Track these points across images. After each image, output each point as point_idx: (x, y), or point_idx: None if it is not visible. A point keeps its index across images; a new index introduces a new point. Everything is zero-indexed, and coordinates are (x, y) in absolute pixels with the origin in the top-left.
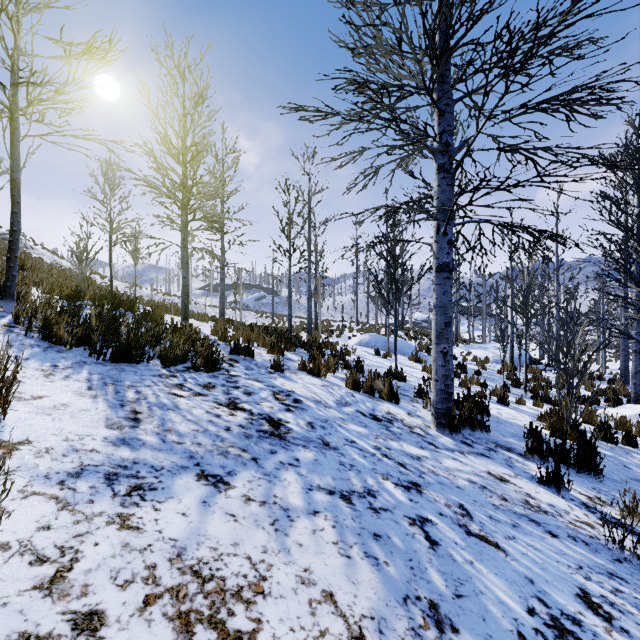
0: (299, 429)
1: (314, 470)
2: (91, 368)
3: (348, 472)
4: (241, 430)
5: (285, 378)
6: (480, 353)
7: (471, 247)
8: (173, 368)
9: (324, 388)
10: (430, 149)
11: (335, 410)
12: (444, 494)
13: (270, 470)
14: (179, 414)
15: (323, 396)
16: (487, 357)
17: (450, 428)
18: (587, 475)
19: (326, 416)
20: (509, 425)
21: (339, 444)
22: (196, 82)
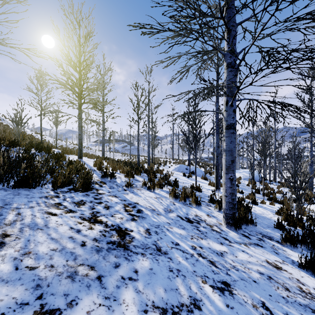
0: (139, 236)
1: (149, 282)
2: None
3: (176, 279)
4: (94, 244)
5: (133, 193)
6: (236, 174)
7: (243, 115)
8: (59, 190)
9: (157, 199)
10: (224, 50)
11: (164, 216)
12: (248, 292)
13: (111, 290)
14: (45, 233)
15: (156, 205)
16: (240, 177)
17: (235, 226)
18: None
19: (158, 222)
20: (263, 219)
21: (168, 248)
22: (86, 26)
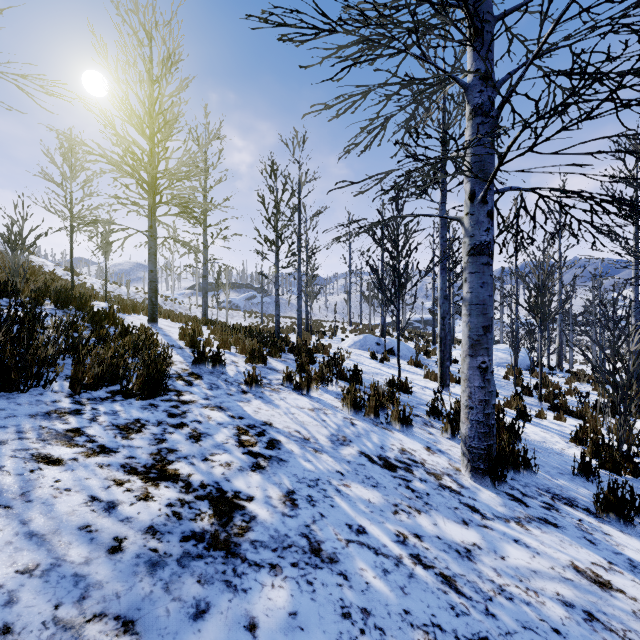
0: (268, 514)
1: None
2: None
3: None
4: (147, 544)
5: (262, 399)
6: None
7: (505, 227)
8: (87, 395)
9: (314, 413)
10: (469, 73)
11: (329, 456)
12: None
13: None
14: (15, 518)
15: (312, 428)
16: None
17: (492, 476)
18: None
19: (316, 471)
20: (546, 453)
21: (338, 543)
22: (164, 40)
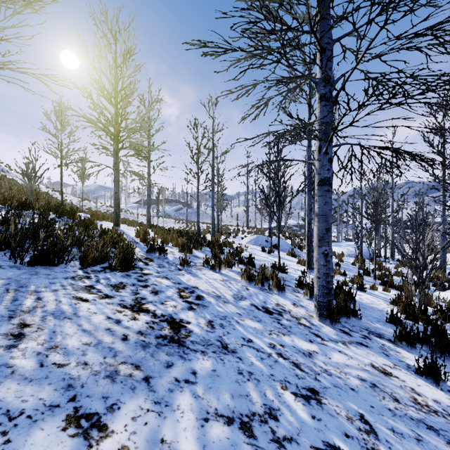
0: (199, 330)
1: (211, 386)
2: (2, 272)
3: (247, 384)
4: (139, 338)
5: (191, 274)
6: (337, 249)
7: (343, 166)
8: (90, 269)
9: (223, 283)
10: (315, 78)
11: (233, 305)
12: (342, 401)
13: (162, 394)
14: (75, 323)
15: (222, 290)
16: (343, 252)
17: (331, 319)
18: (448, 359)
19: (225, 312)
20: (371, 310)
21: (237, 345)
22: (124, 41)
